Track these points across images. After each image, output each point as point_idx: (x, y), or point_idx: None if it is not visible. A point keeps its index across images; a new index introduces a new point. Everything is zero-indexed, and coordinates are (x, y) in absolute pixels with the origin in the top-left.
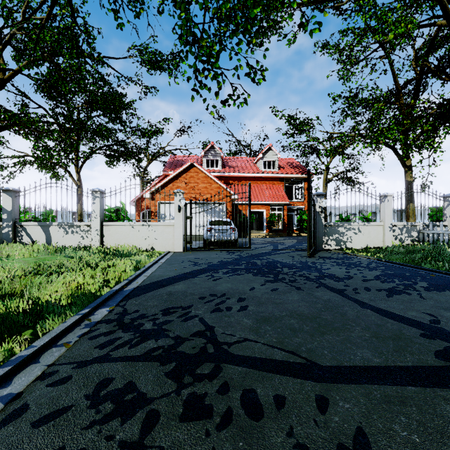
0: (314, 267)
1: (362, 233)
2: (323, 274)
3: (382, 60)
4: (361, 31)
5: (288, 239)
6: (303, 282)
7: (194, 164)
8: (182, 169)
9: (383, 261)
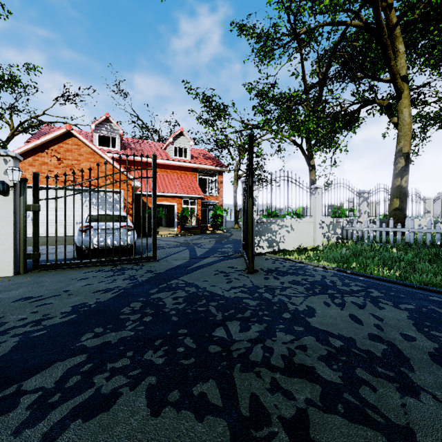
0: (284, 307)
1: (295, 230)
2: (330, 343)
3: (299, 50)
4: (286, 2)
5: (204, 238)
6: (342, 440)
7: (72, 131)
8: (51, 137)
9: (348, 272)
